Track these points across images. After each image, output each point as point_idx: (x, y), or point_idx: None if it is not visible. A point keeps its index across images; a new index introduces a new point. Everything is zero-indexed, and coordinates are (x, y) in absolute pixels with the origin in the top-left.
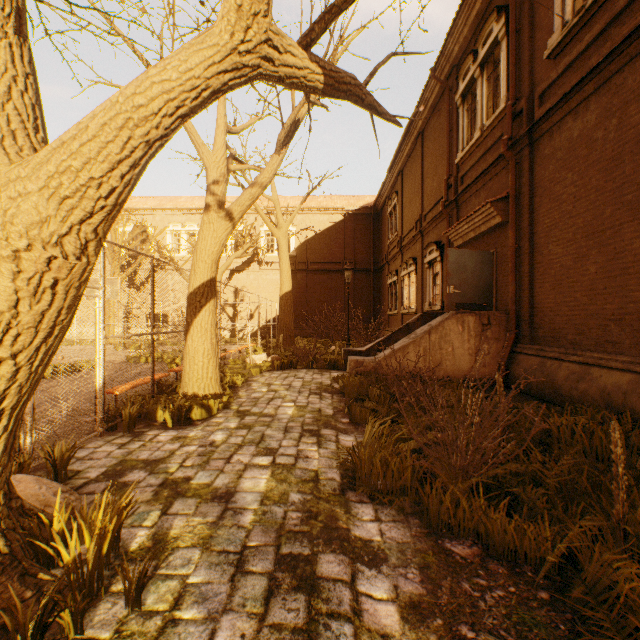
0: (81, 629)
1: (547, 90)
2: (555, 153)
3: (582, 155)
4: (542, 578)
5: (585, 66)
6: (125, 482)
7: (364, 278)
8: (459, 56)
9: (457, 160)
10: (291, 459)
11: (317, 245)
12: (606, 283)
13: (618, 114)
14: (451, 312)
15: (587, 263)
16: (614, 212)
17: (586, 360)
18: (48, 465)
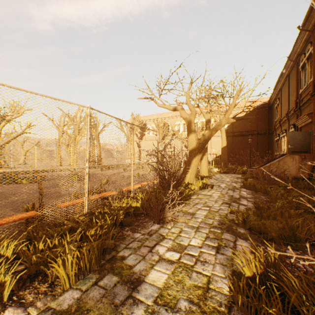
0: (207, 188)
1: None
2: None
3: None
4: None
5: None
6: None
7: (262, 137)
8: (300, 51)
9: (299, 93)
10: (229, 184)
11: (237, 124)
12: None
13: None
14: (288, 154)
15: None
16: None
17: None
18: None
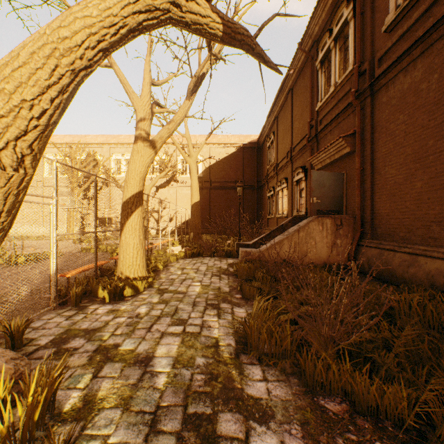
0: None
1: (384, 55)
2: (390, 101)
3: (411, 101)
4: (401, 433)
5: (413, 36)
6: (67, 348)
7: (250, 192)
8: (319, 34)
9: (317, 108)
10: (197, 328)
11: (217, 169)
12: (429, 195)
13: (439, 70)
14: (314, 216)
15: (415, 180)
16: (436, 142)
17: (414, 251)
18: (6, 335)
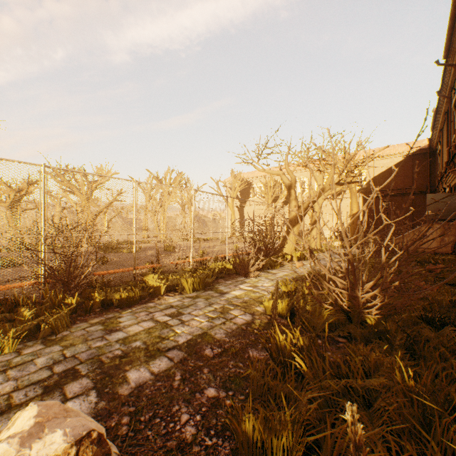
0: (307, 260)
1: None
2: None
3: None
4: None
5: None
6: None
7: (421, 198)
8: (452, 84)
9: (452, 140)
10: (338, 257)
11: (381, 179)
12: None
13: None
14: (426, 223)
15: None
16: None
17: None
18: None
